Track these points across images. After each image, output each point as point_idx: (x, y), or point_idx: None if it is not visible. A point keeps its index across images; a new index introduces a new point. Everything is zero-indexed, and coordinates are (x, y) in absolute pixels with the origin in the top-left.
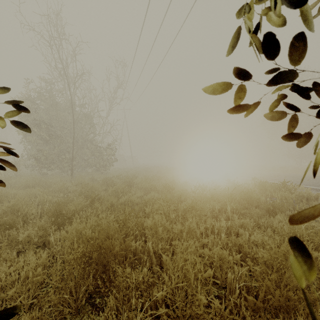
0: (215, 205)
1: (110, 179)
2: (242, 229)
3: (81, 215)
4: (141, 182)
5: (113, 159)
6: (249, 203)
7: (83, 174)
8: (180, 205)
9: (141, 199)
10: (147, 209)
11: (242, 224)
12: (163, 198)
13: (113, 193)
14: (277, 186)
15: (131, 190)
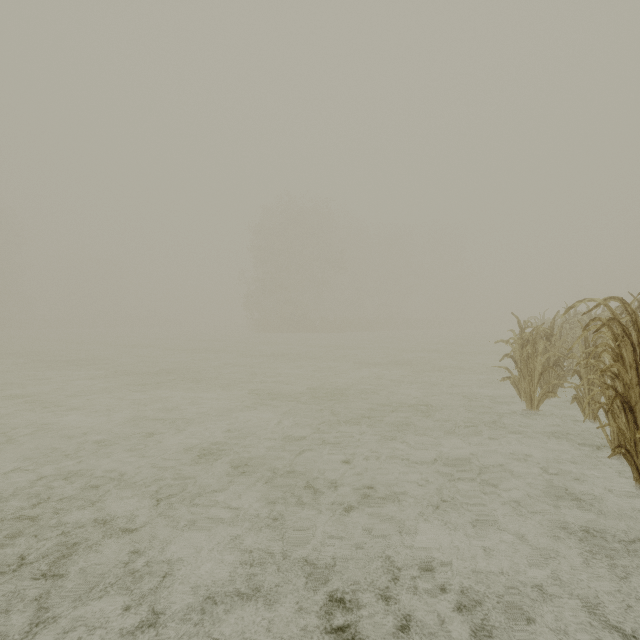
0: None
1: None
2: None
3: None
4: None
5: None
6: None
7: None
8: None
9: None
10: None
11: None
12: None
13: None
14: None
15: None
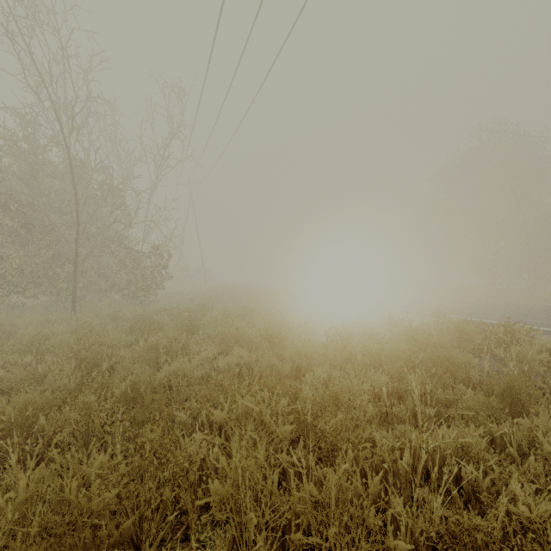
0: (379, 381)
1: (150, 318)
2: (469, 465)
3: (43, 428)
4: (215, 324)
5: (169, 274)
6: (448, 372)
7: (101, 305)
8: (302, 391)
9: (211, 366)
10: (217, 412)
11: (461, 443)
12: (261, 365)
13: (147, 354)
14: (493, 332)
15: (190, 345)
